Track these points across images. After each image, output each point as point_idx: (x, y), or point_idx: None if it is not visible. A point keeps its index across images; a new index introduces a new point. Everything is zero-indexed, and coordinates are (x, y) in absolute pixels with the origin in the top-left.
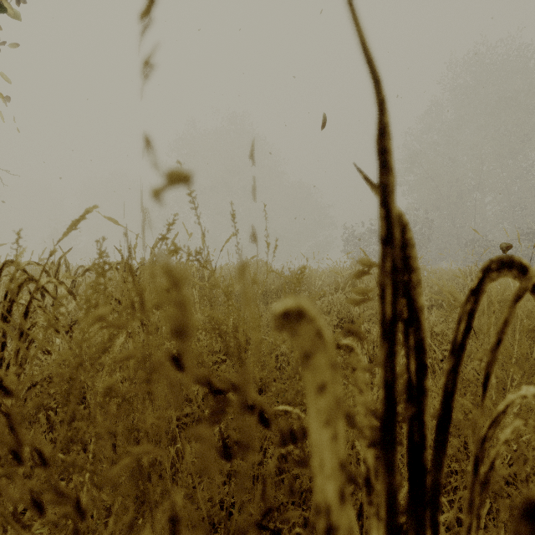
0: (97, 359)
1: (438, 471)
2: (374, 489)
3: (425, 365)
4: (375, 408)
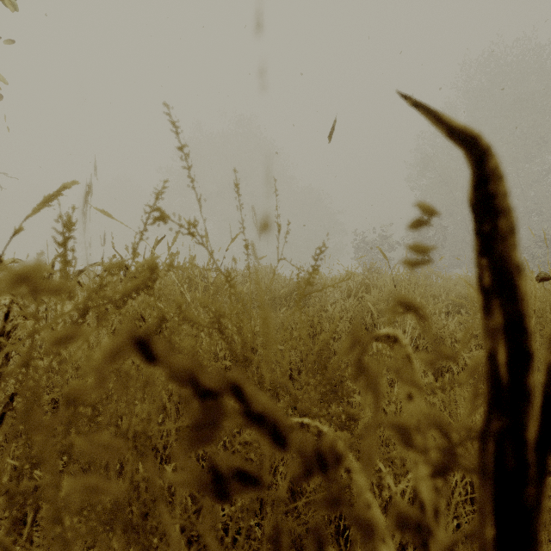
0: (56, 355)
1: (536, 513)
2: (433, 534)
3: (526, 354)
4: (441, 419)
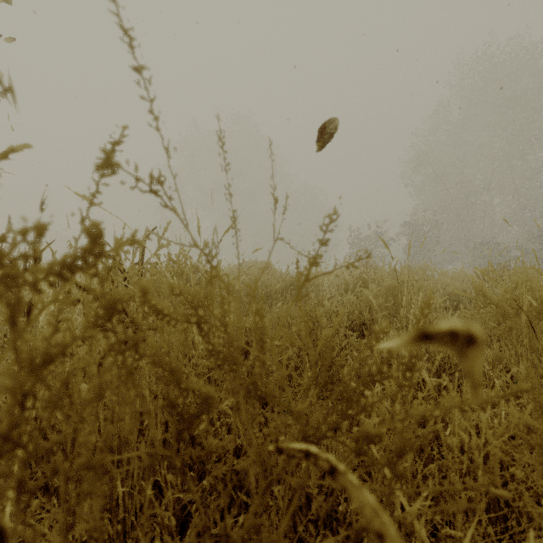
0: None
1: None
2: None
3: None
4: None
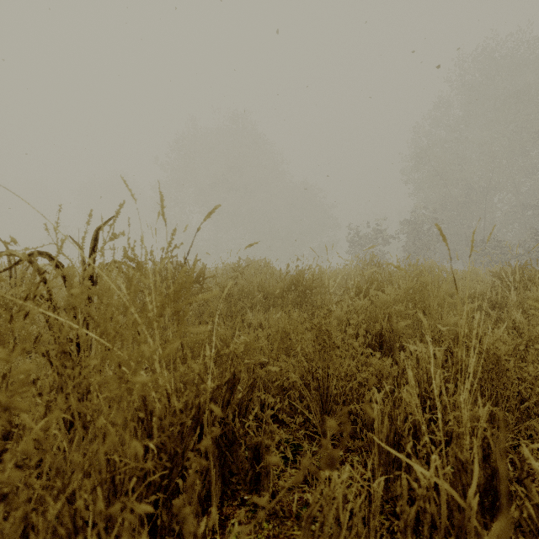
0: None
1: None
2: None
3: None
4: None
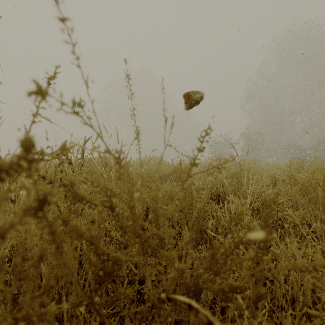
0: None
1: None
2: None
3: None
4: None
